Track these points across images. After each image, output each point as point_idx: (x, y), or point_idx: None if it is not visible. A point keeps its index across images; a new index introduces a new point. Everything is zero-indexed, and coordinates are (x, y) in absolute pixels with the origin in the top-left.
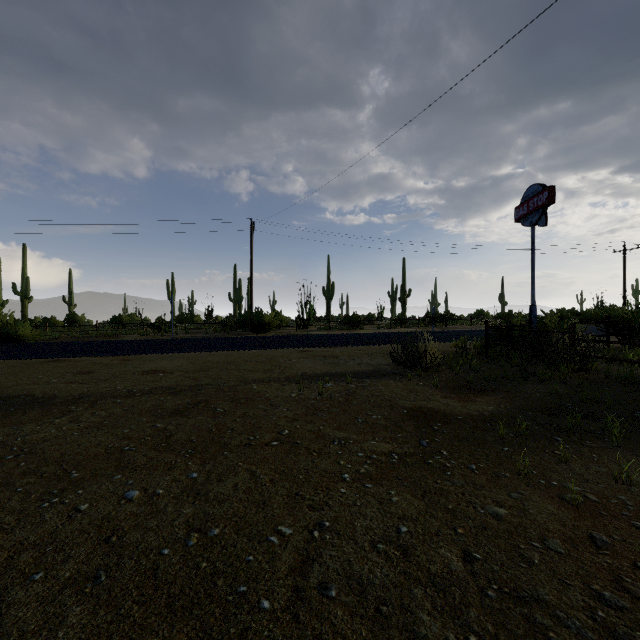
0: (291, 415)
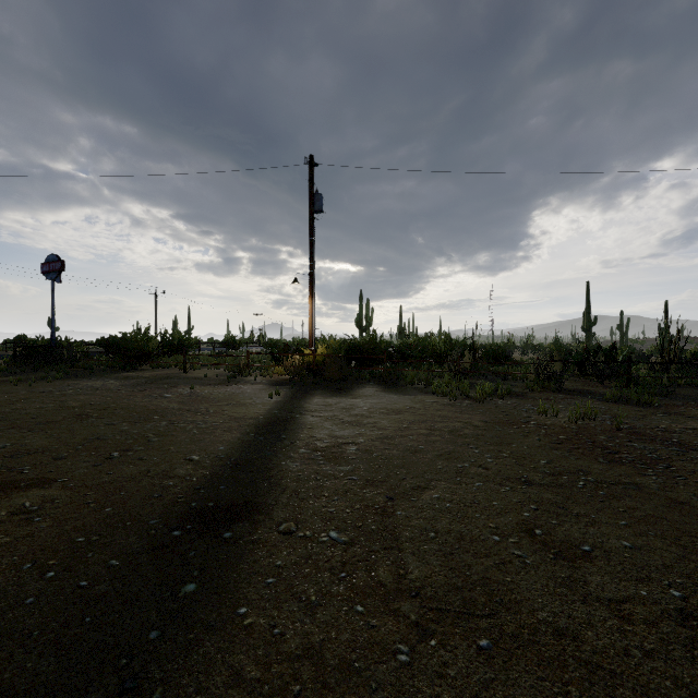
0: None
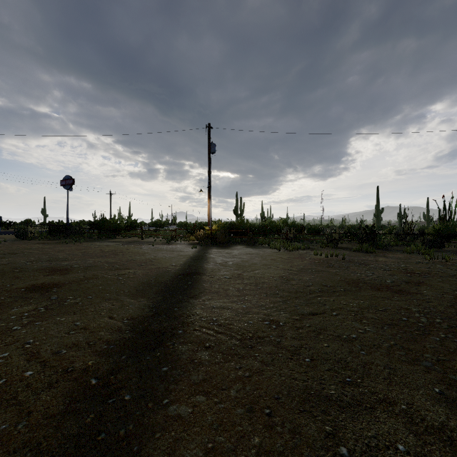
0: (2, 245)
